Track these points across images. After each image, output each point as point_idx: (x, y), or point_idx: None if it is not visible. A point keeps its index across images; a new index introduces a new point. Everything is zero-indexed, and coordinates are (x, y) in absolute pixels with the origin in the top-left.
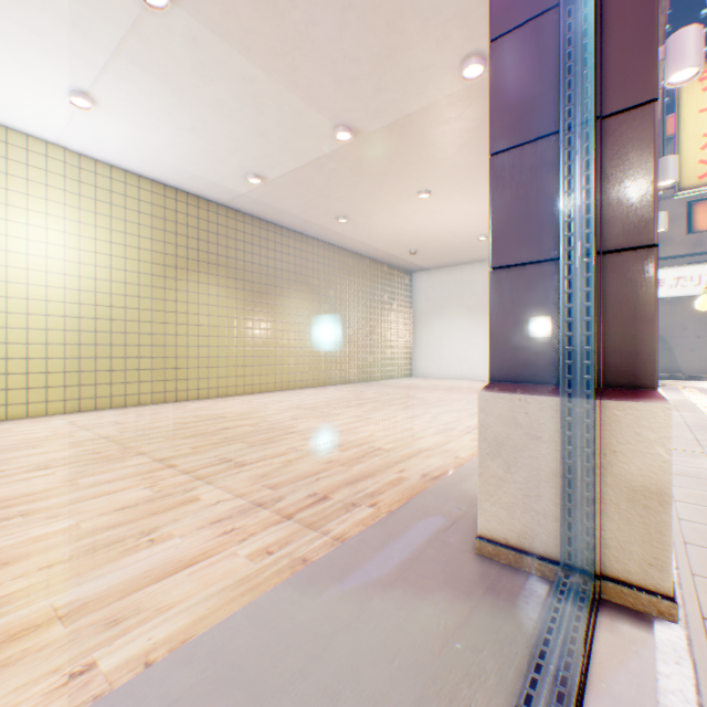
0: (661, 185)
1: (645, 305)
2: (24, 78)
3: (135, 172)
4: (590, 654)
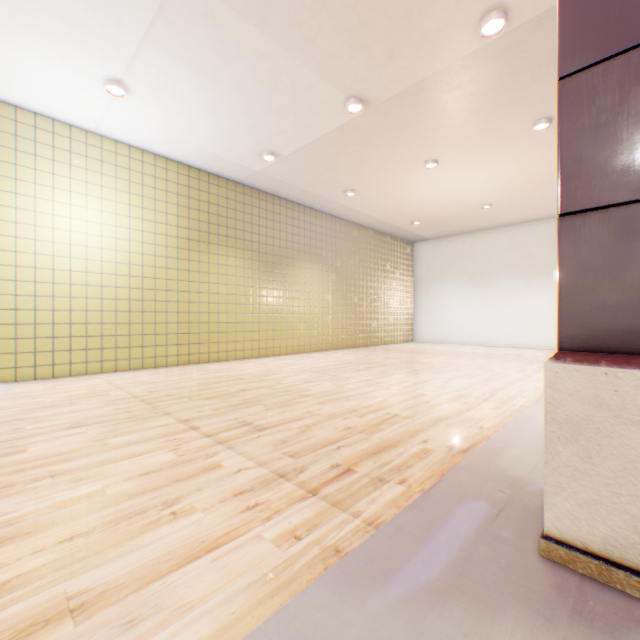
0: None
1: None
2: (66, 71)
3: (161, 156)
4: None
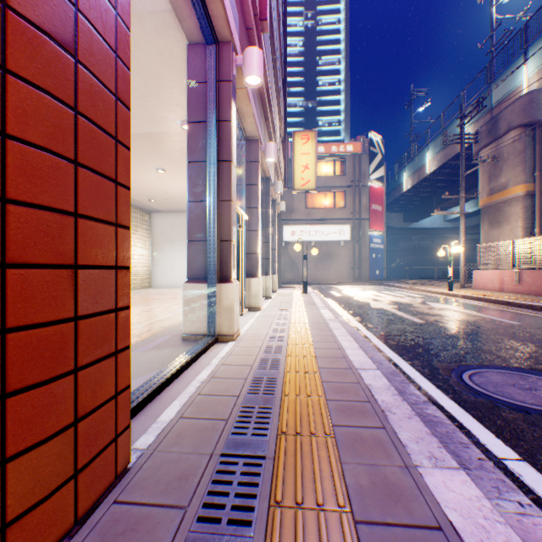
0: (277, 193)
1: (230, 257)
2: None
3: None
4: (211, 348)
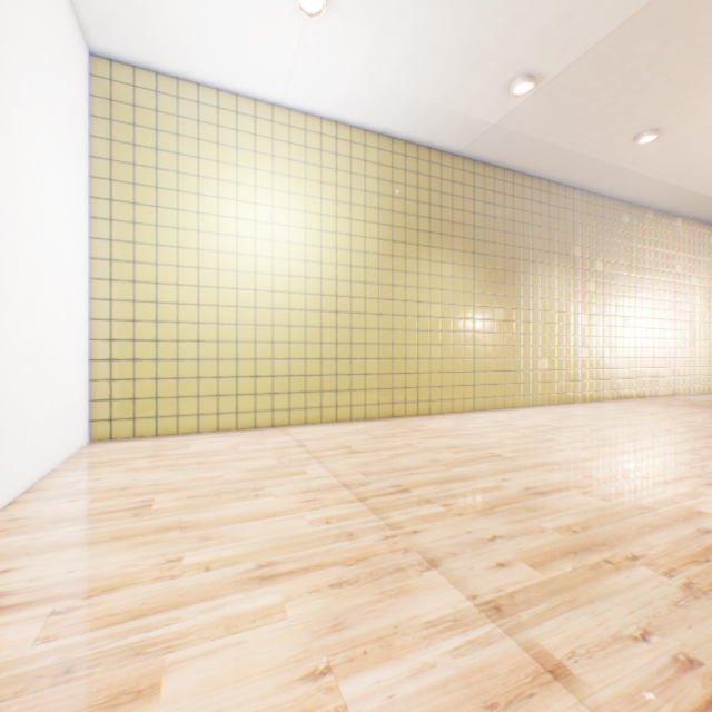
0: None
1: None
2: None
3: (357, 128)
4: None
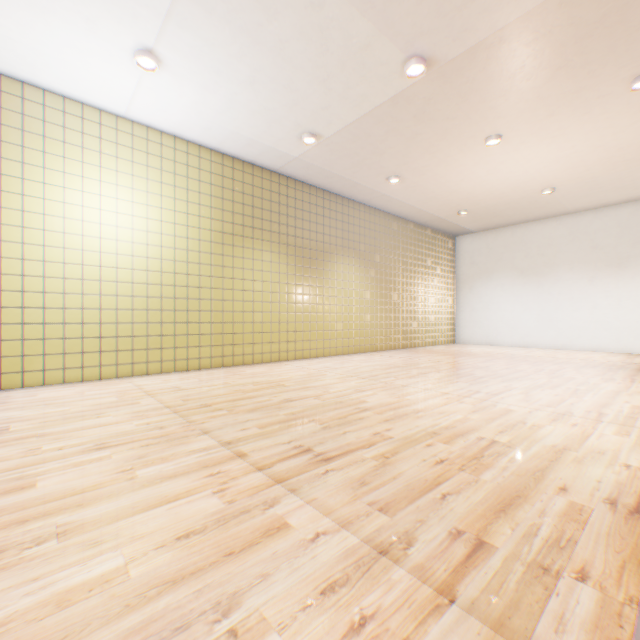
0: None
1: None
2: (93, 42)
3: (193, 143)
4: None
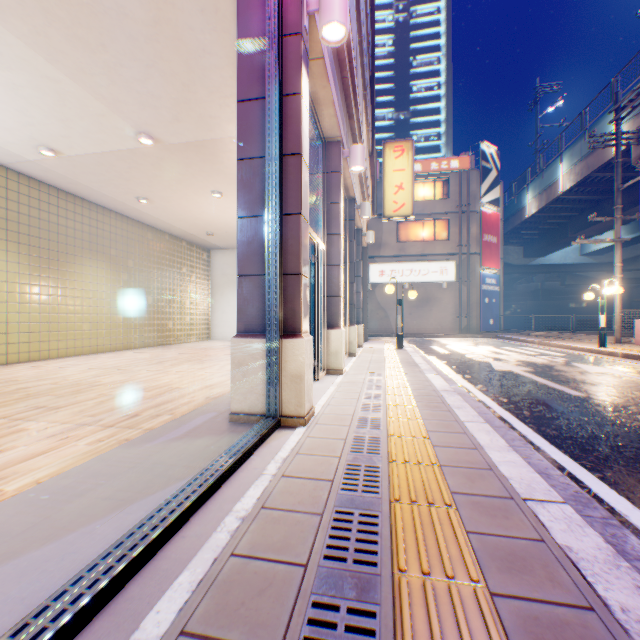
0: (364, 218)
1: (298, 298)
2: None
3: None
4: (268, 439)
